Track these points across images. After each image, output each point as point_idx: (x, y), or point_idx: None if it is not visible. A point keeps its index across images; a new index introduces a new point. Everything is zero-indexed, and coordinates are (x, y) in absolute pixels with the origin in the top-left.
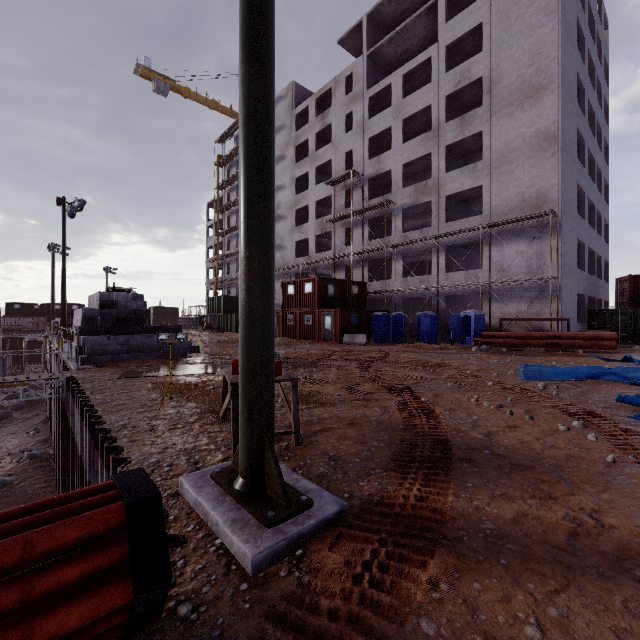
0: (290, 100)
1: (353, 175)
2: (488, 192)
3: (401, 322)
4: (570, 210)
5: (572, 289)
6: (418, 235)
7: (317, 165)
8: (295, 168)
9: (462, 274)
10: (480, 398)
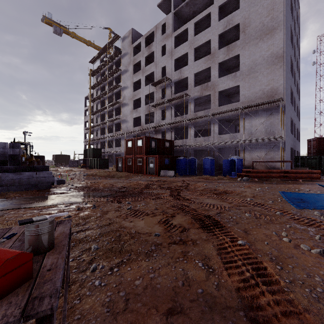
0: (131, 38)
1: (166, 80)
2: (243, 89)
3: (194, 163)
4: (288, 100)
5: (289, 144)
6: (203, 114)
7: (146, 75)
8: (133, 77)
9: (228, 136)
10: (288, 235)
